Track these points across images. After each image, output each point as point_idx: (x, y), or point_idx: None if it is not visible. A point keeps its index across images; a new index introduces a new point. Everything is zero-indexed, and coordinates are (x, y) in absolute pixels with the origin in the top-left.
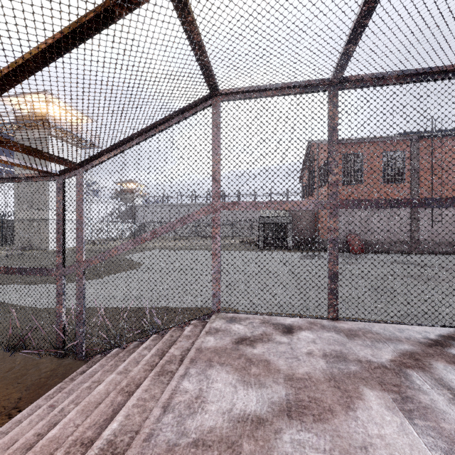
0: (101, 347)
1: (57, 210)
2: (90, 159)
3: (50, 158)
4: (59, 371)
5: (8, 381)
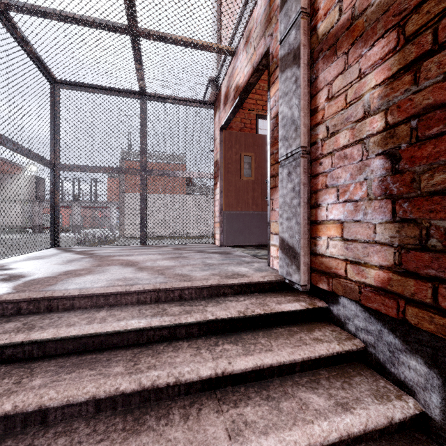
0: None
1: None
2: None
3: None
4: None
5: None
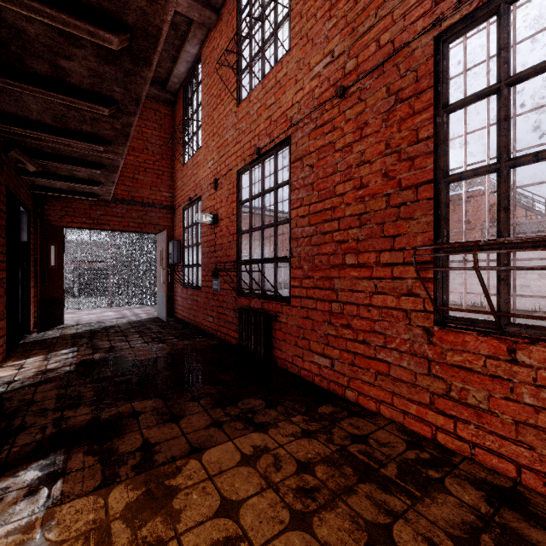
0: None
1: None
2: None
3: None
4: None
5: None
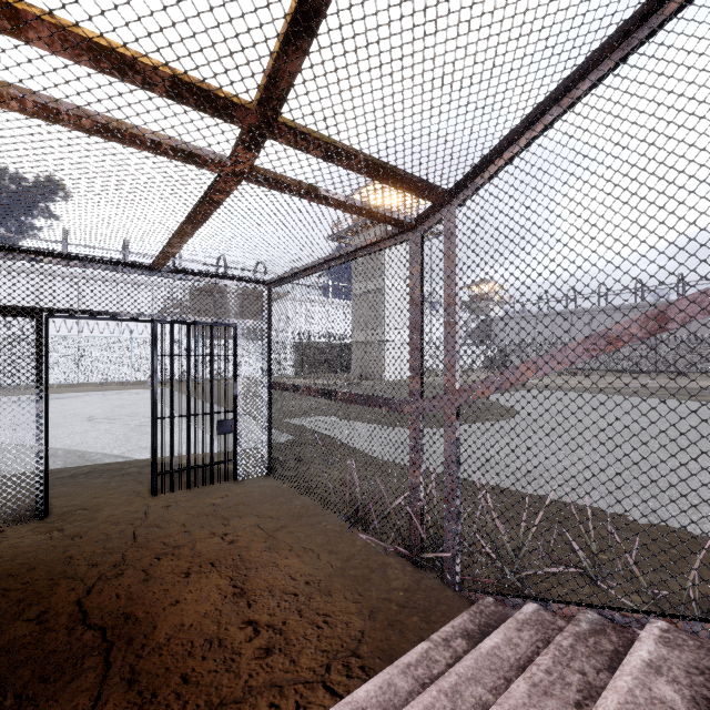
0: (494, 582)
1: (410, 294)
2: (472, 173)
3: (404, 183)
4: (417, 599)
5: (346, 581)
